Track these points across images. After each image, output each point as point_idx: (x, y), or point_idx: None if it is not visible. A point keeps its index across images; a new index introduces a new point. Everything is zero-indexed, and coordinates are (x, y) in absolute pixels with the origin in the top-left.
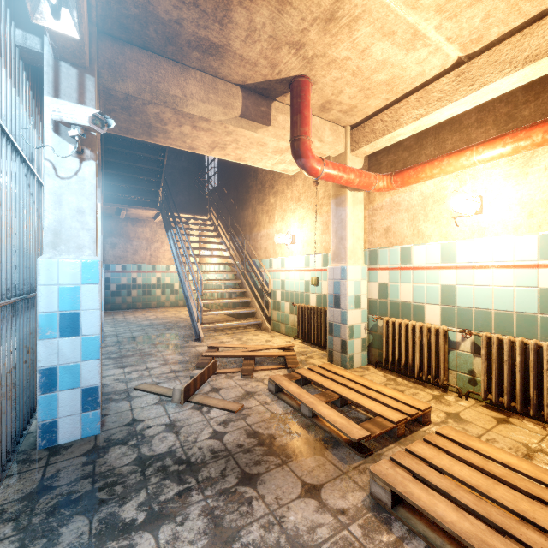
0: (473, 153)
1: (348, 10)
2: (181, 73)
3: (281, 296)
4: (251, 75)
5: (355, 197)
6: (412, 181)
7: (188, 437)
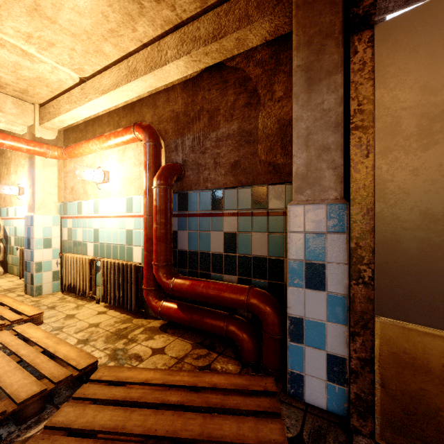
0: (93, 143)
1: None
2: None
3: (14, 241)
4: None
5: (46, 161)
6: (74, 155)
7: None
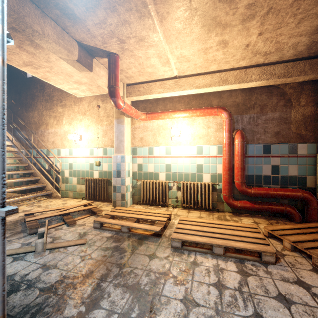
0: (180, 113)
1: (150, 41)
2: (41, 16)
3: (69, 174)
4: (88, 40)
5: (128, 120)
6: (156, 119)
7: (68, 266)
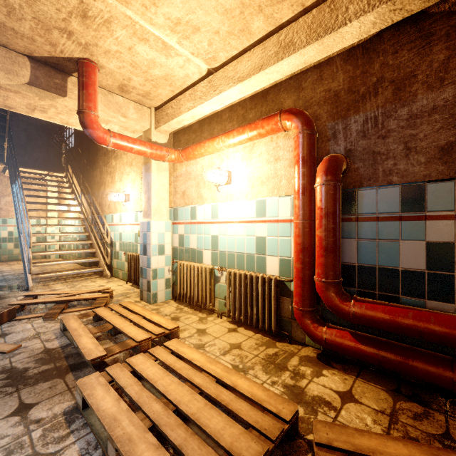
0: (220, 140)
1: (97, 12)
2: None
3: (119, 247)
4: (34, 49)
5: (160, 165)
6: (192, 157)
7: None
